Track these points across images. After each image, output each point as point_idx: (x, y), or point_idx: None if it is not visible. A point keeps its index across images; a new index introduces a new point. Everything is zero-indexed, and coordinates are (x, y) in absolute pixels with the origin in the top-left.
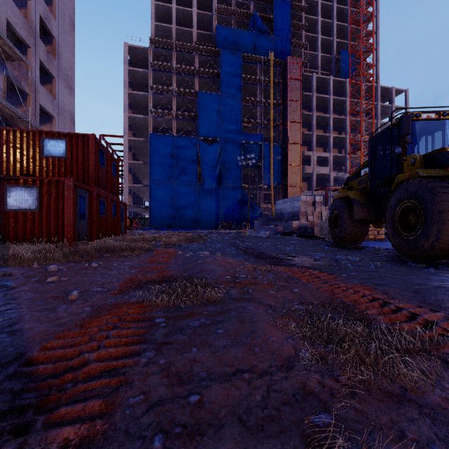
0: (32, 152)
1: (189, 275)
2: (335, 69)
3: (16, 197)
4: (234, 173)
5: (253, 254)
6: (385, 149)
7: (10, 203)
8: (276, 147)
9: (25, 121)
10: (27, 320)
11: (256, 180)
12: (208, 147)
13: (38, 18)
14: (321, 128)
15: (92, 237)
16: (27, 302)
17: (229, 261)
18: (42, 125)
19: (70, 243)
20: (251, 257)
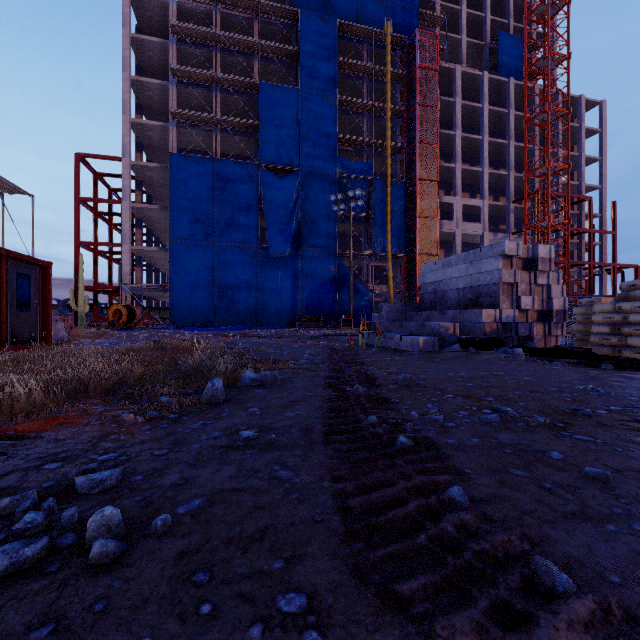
0: None
1: None
2: (489, 64)
3: None
4: (324, 229)
5: None
6: None
7: None
8: (396, 186)
9: None
10: None
11: (360, 245)
12: (278, 182)
13: None
14: (467, 161)
15: None
16: None
17: None
18: None
19: None
20: None
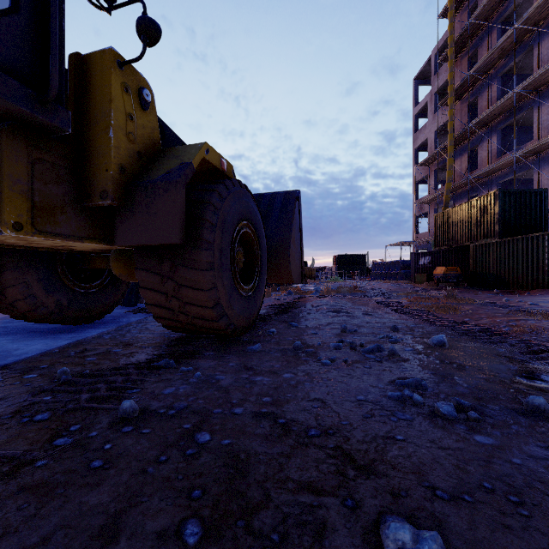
0: None
1: None
2: None
3: None
4: None
5: None
6: None
7: None
8: None
9: None
10: None
11: None
12: None
13: None
14: None
15: None
16: None
17: None
18: None
19: None
20: None
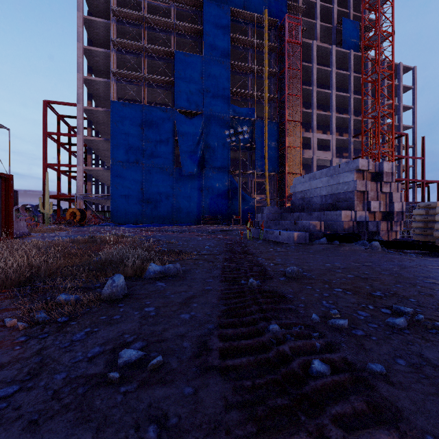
0: None
1: None
2: (336, 40)
3: None
4: (221, 155)
5: None
6: None
7: None
8: (272, 125)
9: None
10: None
11: (246, 166)
12: (188, 121)
13: None
14: (320, 108)
15: None
16: None
17: None
18: None
19: None
20: None
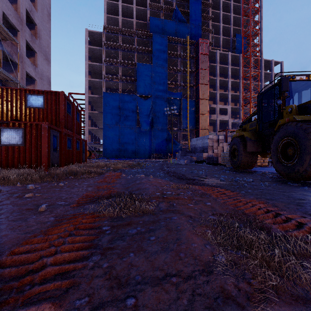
0: (19, 104)
1: (129, 192)
2: (232, 47)
3: (7, 136)
4: (162, 120)
5: (176, 176)
6: (269, 102)
7: (3, 140)
8: (191, 102)
9: (15, 83)
10: (3, 229)
11: (177, 124)
12: (144, 101)
13: (25, 11)
14: (222, 88)
15: (62, 164)
16: (6, 213)
17: (158, 181)
18: (28, 86)
19: (46, 168)
20: (174, 178)
